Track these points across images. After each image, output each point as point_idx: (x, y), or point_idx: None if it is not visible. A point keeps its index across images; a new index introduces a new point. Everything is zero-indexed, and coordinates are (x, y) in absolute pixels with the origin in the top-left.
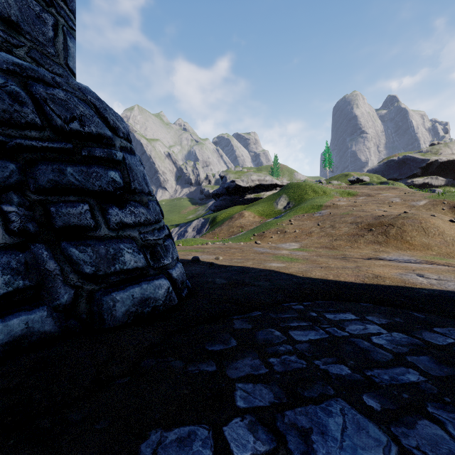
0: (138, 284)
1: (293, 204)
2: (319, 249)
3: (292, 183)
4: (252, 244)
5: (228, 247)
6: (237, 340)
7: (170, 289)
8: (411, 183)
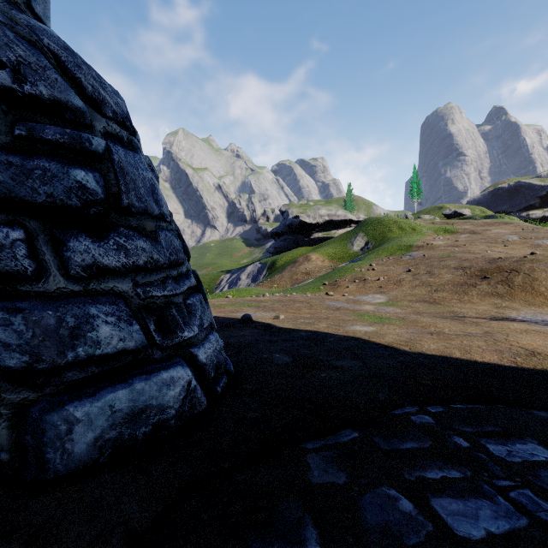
0: (125, 383)
1: (373, 244)
2: (415, 304)
3: (371, 218)
4: (323, 295)
5: (291, 300)
6: (319, 531)
7: (193, 384)
8: (527, 217)
